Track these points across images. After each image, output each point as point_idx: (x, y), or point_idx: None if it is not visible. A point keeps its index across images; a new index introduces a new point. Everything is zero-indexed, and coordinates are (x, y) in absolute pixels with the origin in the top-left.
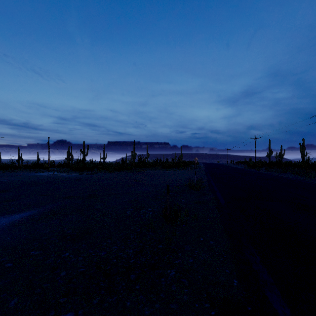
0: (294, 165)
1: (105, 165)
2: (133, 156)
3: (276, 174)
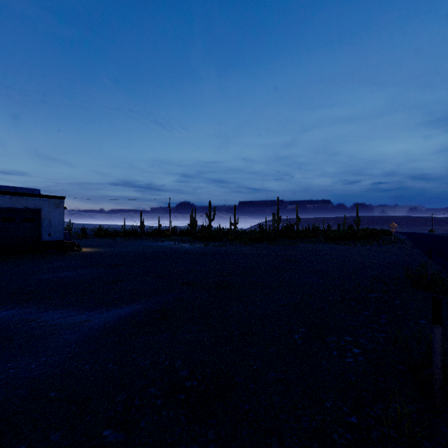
0: None
1: (236, 233)
2: (275, 221)
3: None
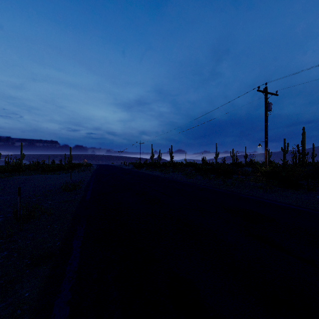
0: (164, 165)
1: None
2: None
3: (149, 172)
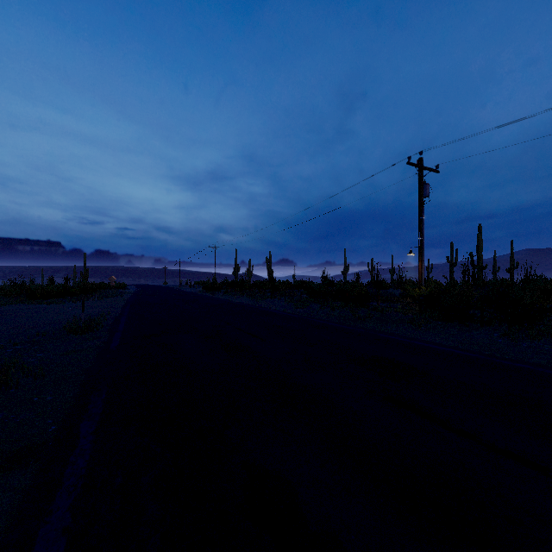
0: (257, 286)
1: None
2: None
3: (231, 299)
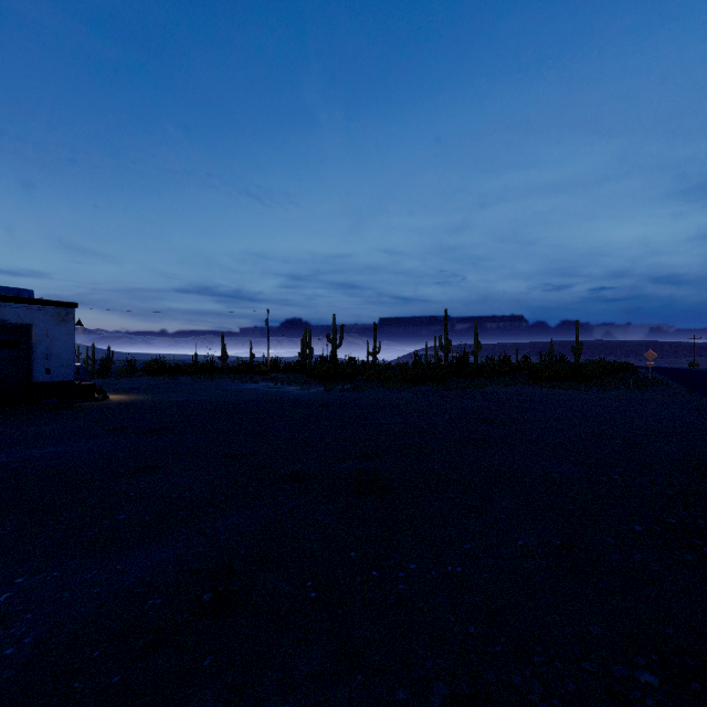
0: None
1: (378, 369)
2: (442, 348)
3: None
